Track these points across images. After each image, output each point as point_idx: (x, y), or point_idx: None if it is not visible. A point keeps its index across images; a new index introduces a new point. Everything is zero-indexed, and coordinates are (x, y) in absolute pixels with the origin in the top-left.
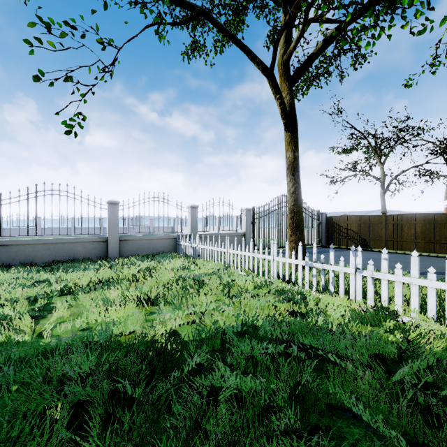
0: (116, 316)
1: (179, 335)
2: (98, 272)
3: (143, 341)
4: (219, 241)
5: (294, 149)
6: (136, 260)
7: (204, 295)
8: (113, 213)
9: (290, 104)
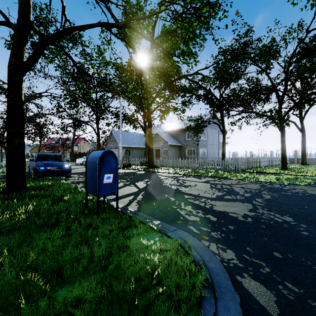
0: None
1: None
2: None
3: None
4: None
5: (302, 137)
6: None
7: None
8: (271, 153)
9: (301, 127)
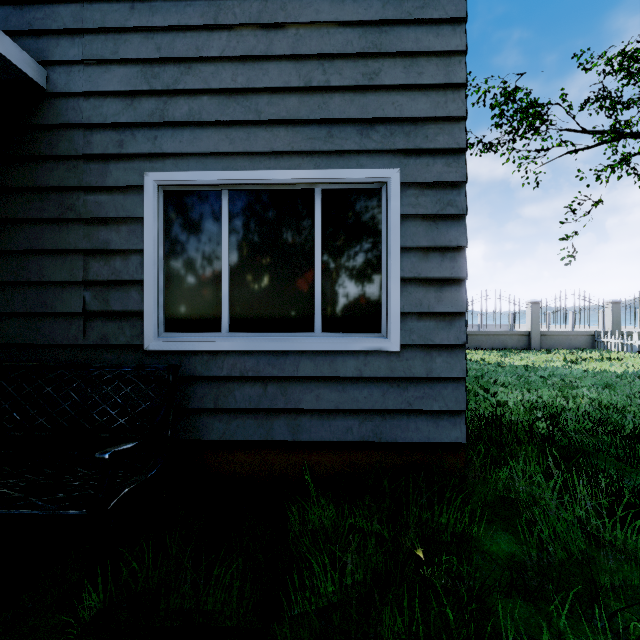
0: None
1: None
2: (557, 355)
3: None
4: None
5: None
6: (569, 351)
7: None
8: (535, 311)
9: None
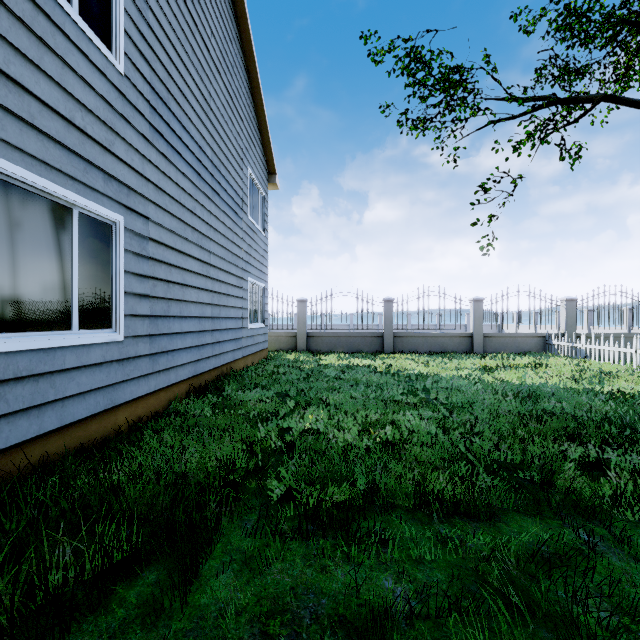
0: (550, 382)
1: (620, 391)
2: (486, 361)
3: (592, 391)
4: (622, 340)
5: None
6: (509, 356)
7: (624, 381)
8: (477, 310)
9: None
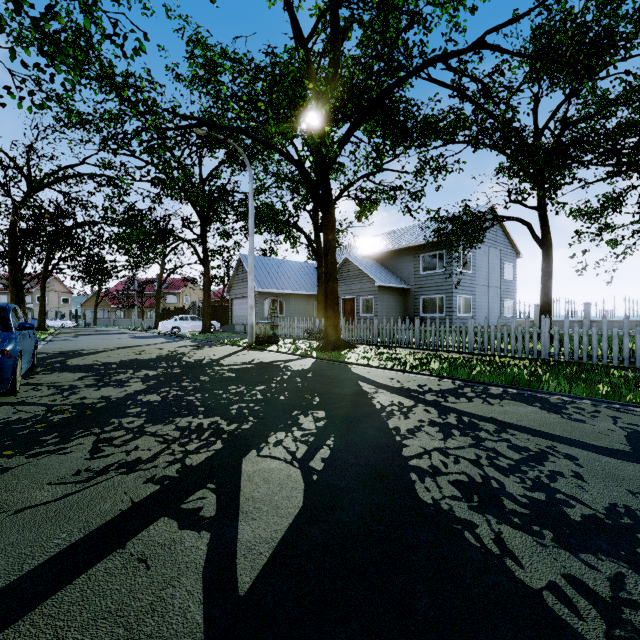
0: None
1: None
2: None
3: None
4: None
5: None
6: None
7: None
8: None
9: None
